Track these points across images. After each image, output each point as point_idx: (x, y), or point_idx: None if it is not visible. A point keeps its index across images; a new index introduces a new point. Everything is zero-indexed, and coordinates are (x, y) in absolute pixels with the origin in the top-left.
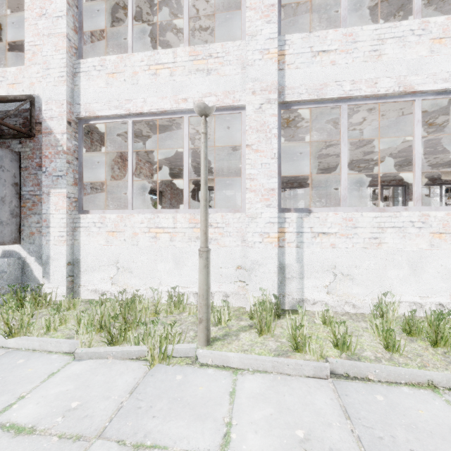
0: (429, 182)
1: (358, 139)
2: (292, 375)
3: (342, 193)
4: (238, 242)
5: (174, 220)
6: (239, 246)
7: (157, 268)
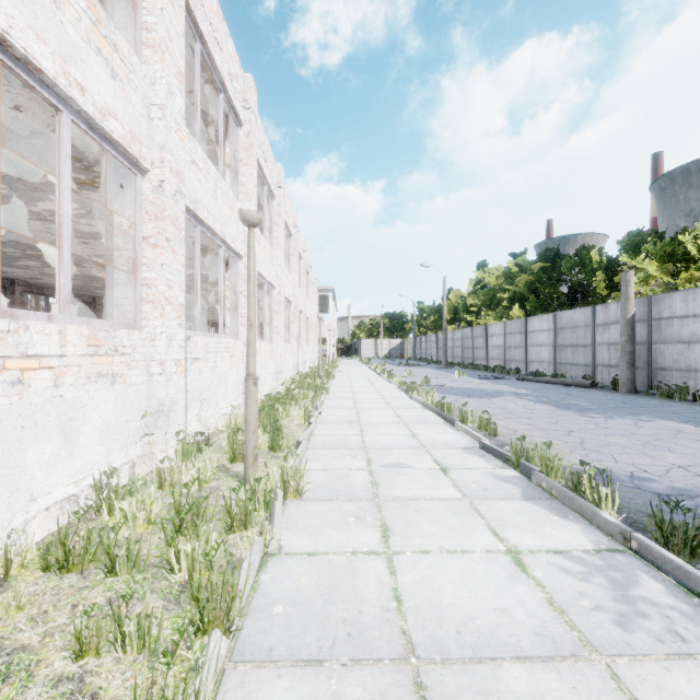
0: (37, 289)
1: (91, 231)
2: (304, 456)
3: (199, 317)
4: (145, 375)
5: (62, 338)
6: (146, 382)
7: (26, 460)
